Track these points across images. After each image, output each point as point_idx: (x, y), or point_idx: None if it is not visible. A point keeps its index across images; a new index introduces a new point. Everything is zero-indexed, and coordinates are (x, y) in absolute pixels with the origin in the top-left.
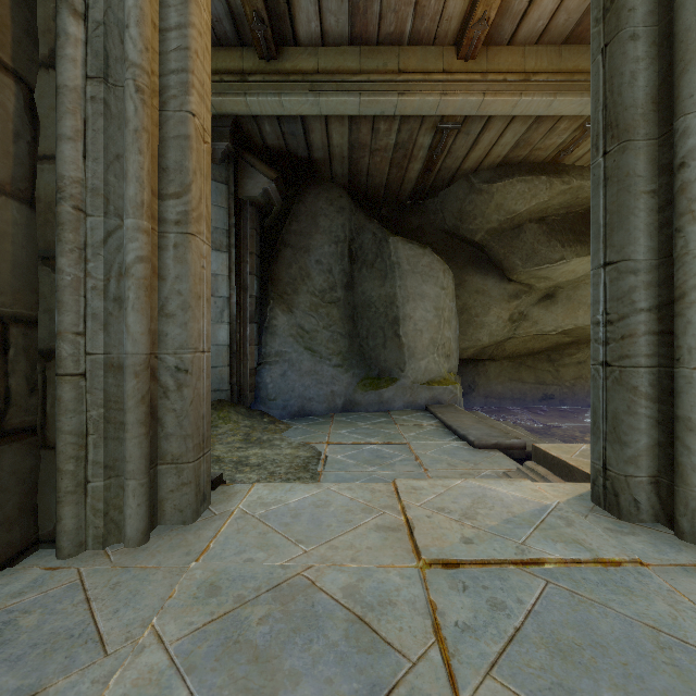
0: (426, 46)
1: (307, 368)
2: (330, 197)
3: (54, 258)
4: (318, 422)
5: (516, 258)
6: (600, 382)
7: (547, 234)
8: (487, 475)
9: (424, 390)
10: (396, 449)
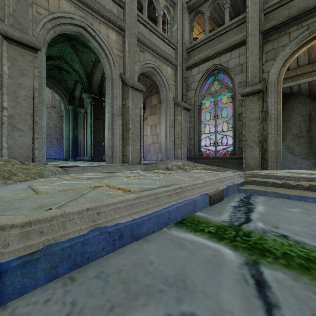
0: None
1: (290, 159)
2: (299, 101)
3: (265, 140)
4: None
5: None
6: None
7: None
8: None
9: None
10: None
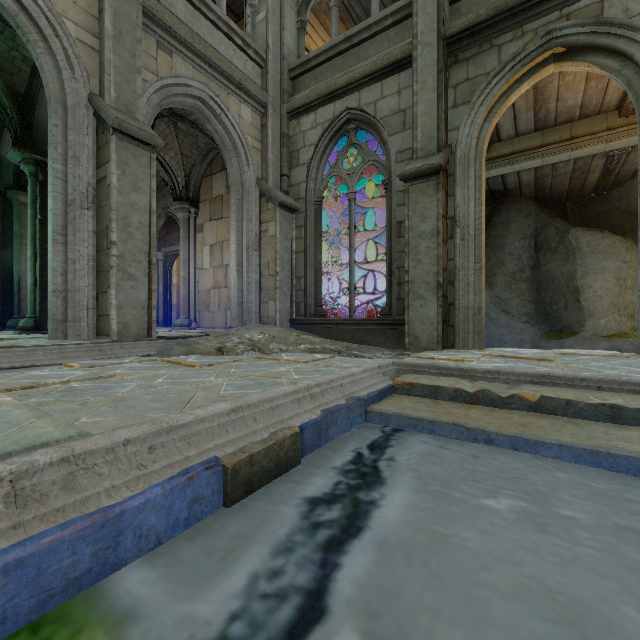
0: (593, 116)
1: (502, 323)
2: (519, 208)
3: (451, 282)
4: None
5: None
6: (639, 311)
7: None
8: None
9: (603, 341)
10: None
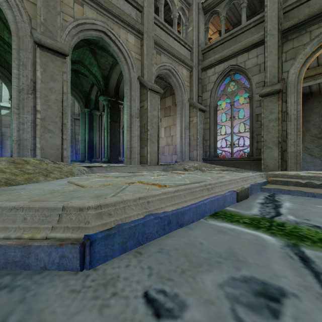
0: None
1: (309, 160)
2: (319, 100)
3: (284, 141)
4: None
5: None
6: None
7: None
8: None
9: None
10: None
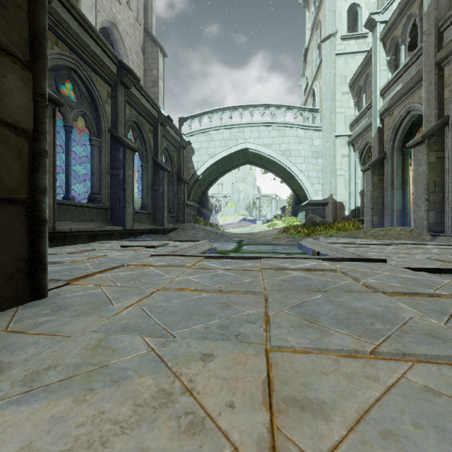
0: None
1: None
2: None
3: None
4: None
5: None
6: None
7: None
8: None
9: None
10: None
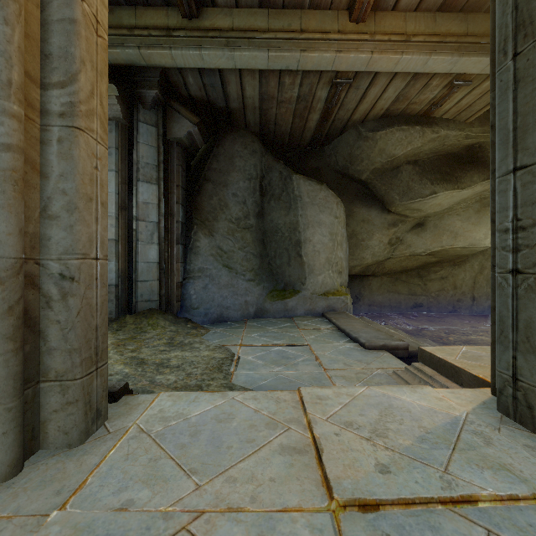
0: (324, 10)
1: (225, 282)
2: (244, 142)
3: None
4: (233, 327)
5: (394, 193)
6: (509, 290)
7: (419, 174)
8: (379, 374)
9: (321, 300)
10: (299, 350)
